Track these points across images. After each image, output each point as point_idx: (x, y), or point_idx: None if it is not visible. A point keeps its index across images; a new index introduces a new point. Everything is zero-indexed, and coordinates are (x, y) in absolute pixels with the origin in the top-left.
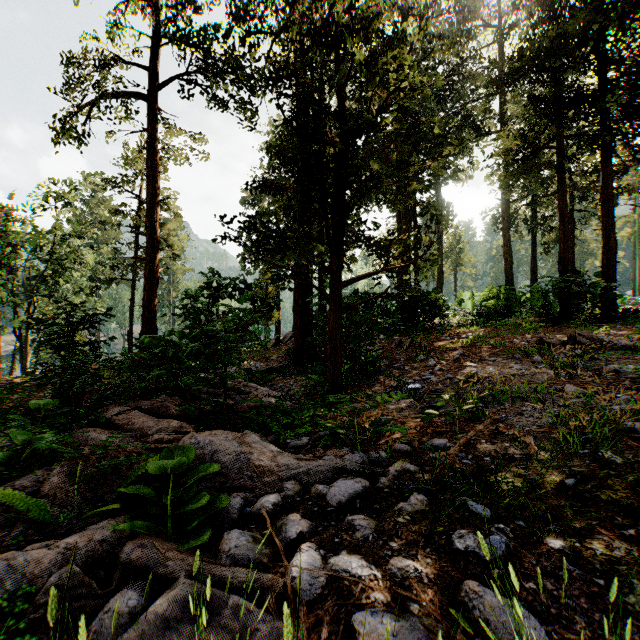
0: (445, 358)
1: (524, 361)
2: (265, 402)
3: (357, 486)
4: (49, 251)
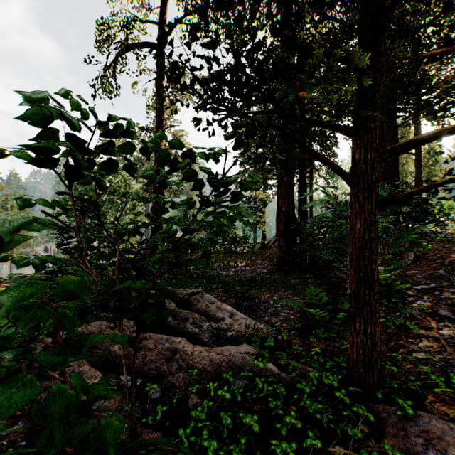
0: None
1: None
2: (235, 355)
3: None
4: (111, 181)
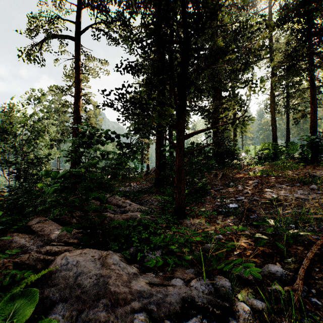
0: (247, 184)
1: (304, 188)
2: (133, 215)
3: None
4: (31, 126)
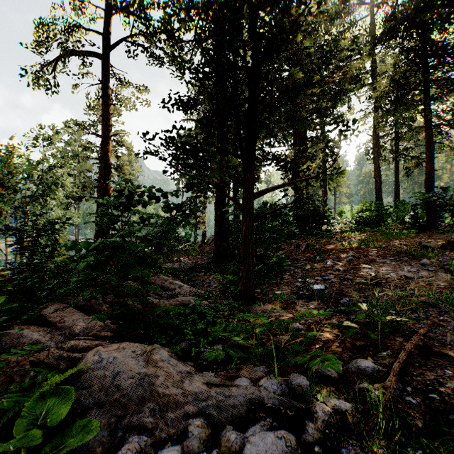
0: (338, 259)
1: (413, 263)
2: (185, 301)
3: (280, 445)
4: (38, 177)
